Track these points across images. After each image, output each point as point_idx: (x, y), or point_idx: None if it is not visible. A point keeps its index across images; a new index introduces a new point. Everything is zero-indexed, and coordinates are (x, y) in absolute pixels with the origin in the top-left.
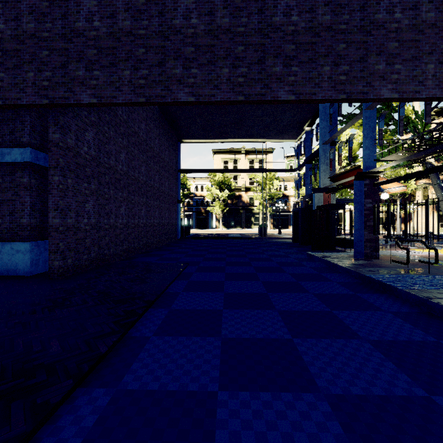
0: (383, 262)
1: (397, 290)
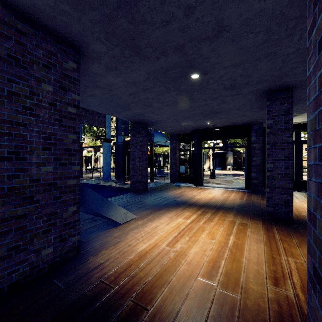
0: (84, 178)
1: (88, 184)
